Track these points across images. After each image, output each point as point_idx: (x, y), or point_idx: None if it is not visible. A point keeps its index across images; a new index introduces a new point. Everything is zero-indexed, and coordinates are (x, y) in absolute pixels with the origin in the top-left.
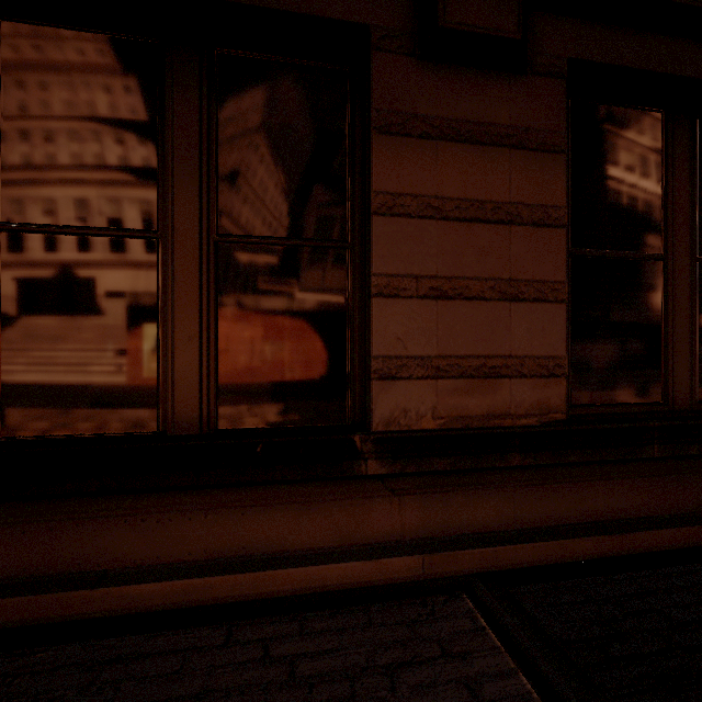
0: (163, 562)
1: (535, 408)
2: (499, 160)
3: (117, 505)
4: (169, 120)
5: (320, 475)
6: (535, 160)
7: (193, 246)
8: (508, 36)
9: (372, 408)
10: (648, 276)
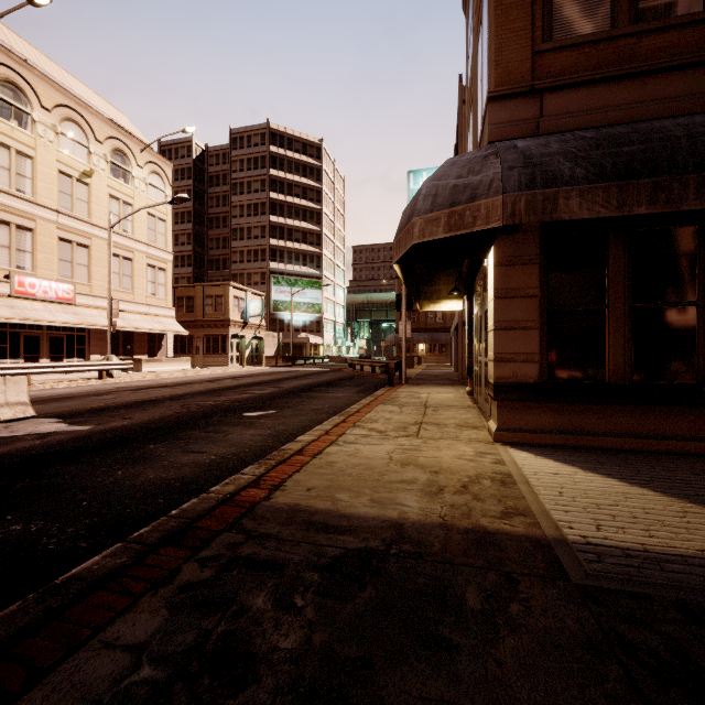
0: (611, 431)
1: None
2: None
3: (593, 408)
4: (611, 261)
5: (685, 403)
6: None
7: (621, 309)
8: None
9: None
10: None
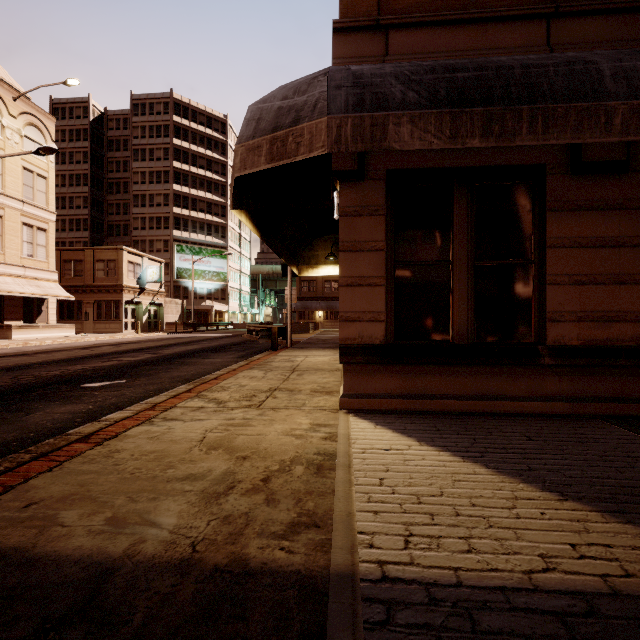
0: (455, 394)
1: (634, 337)
2: (613, 216)
3: (438, 369)
4: (455, 215)
5: (523, 363)
6: (634, 214)
7: (464, 266)
8: (619, 159)
9: (547, 334)
10: None
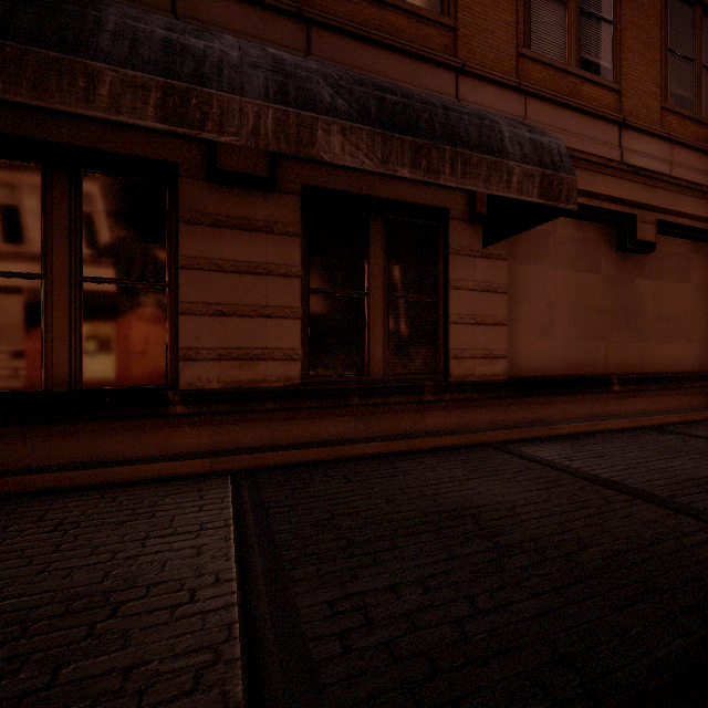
0: (46, 464)
1: (282, 377)
2: (259, 240)
3: (15, 431)
4: (50, 210)
5: (146, 414)
6: (282, 240)
7: (66, 283)
8: (260, 174)
9: (179, 376)
10: (358, 305)
